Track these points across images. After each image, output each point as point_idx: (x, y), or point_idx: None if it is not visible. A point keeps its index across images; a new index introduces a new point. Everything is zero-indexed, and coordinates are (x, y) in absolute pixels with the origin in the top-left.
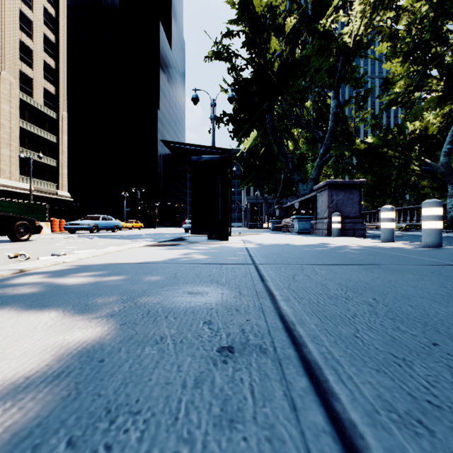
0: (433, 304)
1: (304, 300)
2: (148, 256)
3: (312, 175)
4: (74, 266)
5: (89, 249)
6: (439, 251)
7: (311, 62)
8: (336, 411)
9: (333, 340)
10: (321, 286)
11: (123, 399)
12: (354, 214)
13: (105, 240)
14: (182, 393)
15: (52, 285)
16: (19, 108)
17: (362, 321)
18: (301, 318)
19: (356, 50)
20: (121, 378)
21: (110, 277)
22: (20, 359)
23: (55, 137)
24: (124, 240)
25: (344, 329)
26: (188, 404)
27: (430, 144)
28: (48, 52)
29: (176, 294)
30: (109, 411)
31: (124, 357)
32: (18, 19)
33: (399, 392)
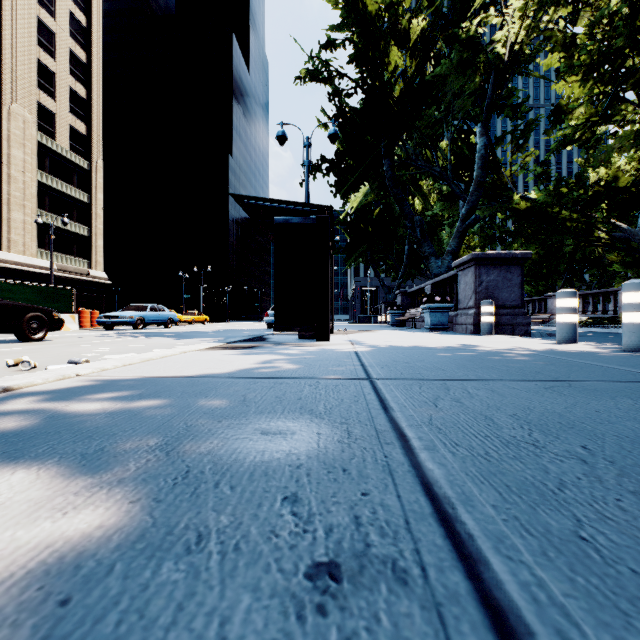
0: None
1: (460, 449)
2: (208, 365)
3: (450, 245)
4: (91, 381)
5: (127, 353)
6: None
7: (449, 83)
8: None
9: (538, 546)
10: (485, 420)
11: None
12: (513, 301)
13: (152, 339)
14: None
15: (42, 416)
16: (36, 155)
17: (581, 499)
18: (463, 489)
19: (514, 65)
20: None
21: (140, 402)
22: None
23: (86, 195)
24: (179, 339)
25: (552, 518)
26: None
27: (622, 201)
28: (77, 75)
29: (241, 435)
30: None
31: (112, 592)
32: (34, 30)
33: None
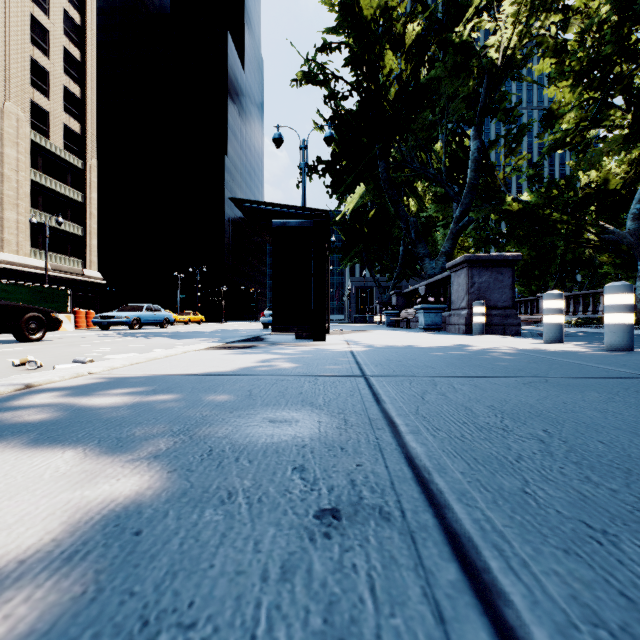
0: (635, 439)
1: (440, 432)
2: (211, 364)
3: (444, 247)
4: (104, 379)
5: (127, 353)
6: (630, 357)
7: (443, 87)
8: (509, 625)
9: (491, 498)
10: (465, 410)
11: (169, 601)
12: (504, 302)
13: (150, 339)
14: (261, 591)
15: (71, 408)
16: (30, 154)
17: (532, 467)
18: (439, 461)
19: (506, 70)
20: (166, 563)
21: (156, 396)
22: (14, 529)
23: (81, 194)
24: (177, 339)
25: (506, 480)
26: (272, 611)
27: (612, 203)
28: (71, 74)
29: (251, 423)
30: (146, 623)
31: (172, 527)
32: (28, 28)
33: (605, 590)
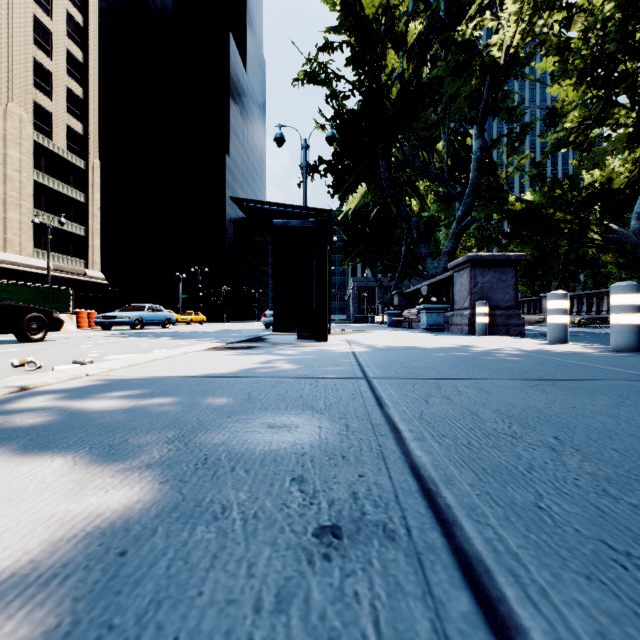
0: None
1: (446, 439)
2: (211, 365)
3: (446, 247)
4: (101, 381)
5: (128, 353)
6: (637, 358)
7: (445, 86)
8: None
9: (503, 514)
10: (471, 415)
11: (150, 636)
12: (507, 302)
13: (151, 340)
14: (253, 625)
15: (64, 412)
16: (33, 154)
17: (545, 479)
18: (445, 471)
19: (509, 68)
20: (151, 589)
21: (152, 400)
22: None
23: (83, 195)
24: (178, 340)
25: (517, 493)
26: None
27: (616, 203)
28: (73, 75)
29: (249, 429)
30: None
31: (160, 546)
32: (31, 29)
33: (636, 625)
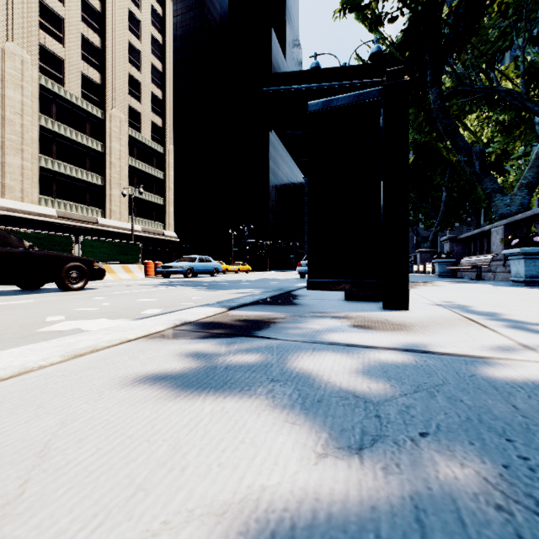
0: None
1: None
2: None
3: (524, 177)
4: None
5: (105, 316)
6: None
7: None
8: None
9: None
10: None
11: None
12: None
13: (178, 290)
14: None
15: None
16: (128, 146)
17: None
18: None
19: None
20: None
21: None
22: None
23: (162, 173)
24: (204, 291)
25: None
26: None
27: None
28: (155, 82)
29: None
30: None
31: None
32: (127, 52)
33: None
